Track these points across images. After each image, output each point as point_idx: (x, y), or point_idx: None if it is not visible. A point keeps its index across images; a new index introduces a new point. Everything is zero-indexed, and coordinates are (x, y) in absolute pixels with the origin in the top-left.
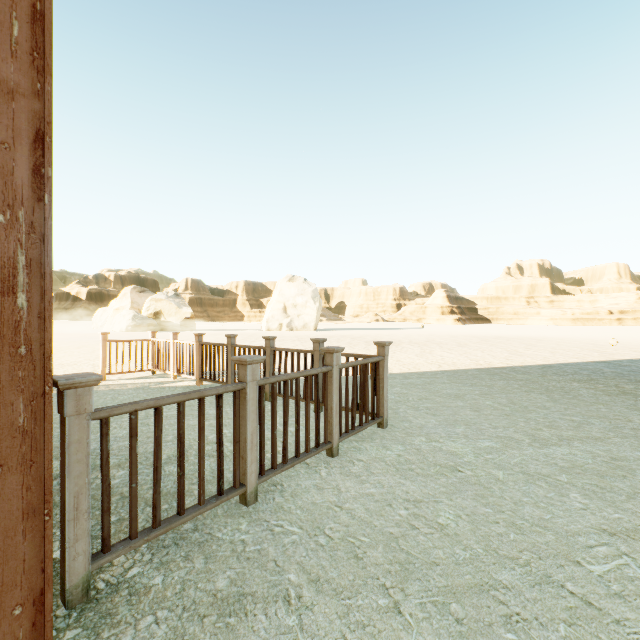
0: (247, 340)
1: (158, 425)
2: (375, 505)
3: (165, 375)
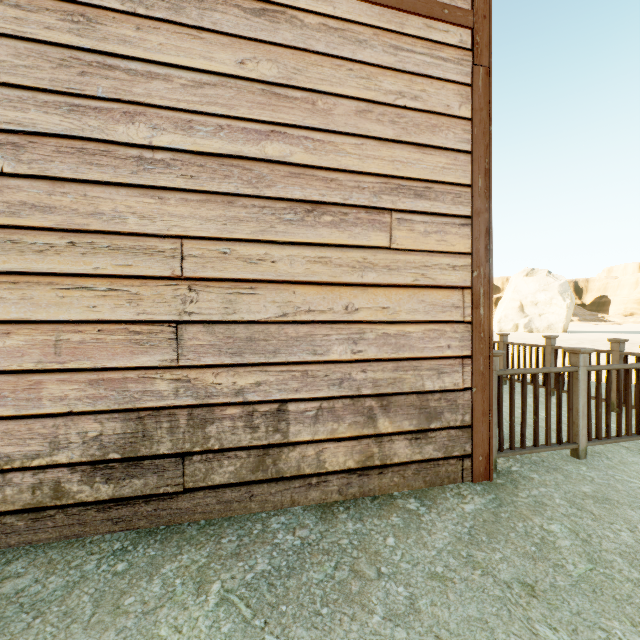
0: None
1: (524, 385)
2: None
3: None
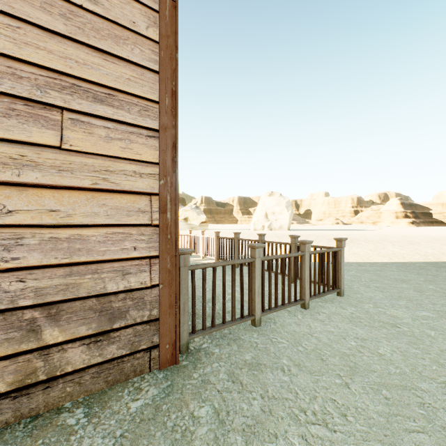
0: (241, 236)
1: (214, 276)
2: (334, 337)
3: (196, 256)
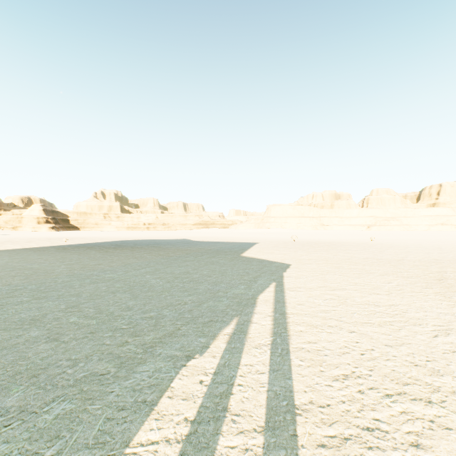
0: None
1: None
2: None
3: None
